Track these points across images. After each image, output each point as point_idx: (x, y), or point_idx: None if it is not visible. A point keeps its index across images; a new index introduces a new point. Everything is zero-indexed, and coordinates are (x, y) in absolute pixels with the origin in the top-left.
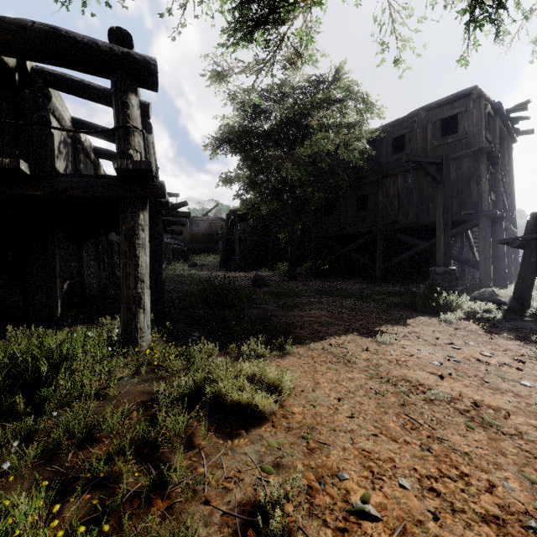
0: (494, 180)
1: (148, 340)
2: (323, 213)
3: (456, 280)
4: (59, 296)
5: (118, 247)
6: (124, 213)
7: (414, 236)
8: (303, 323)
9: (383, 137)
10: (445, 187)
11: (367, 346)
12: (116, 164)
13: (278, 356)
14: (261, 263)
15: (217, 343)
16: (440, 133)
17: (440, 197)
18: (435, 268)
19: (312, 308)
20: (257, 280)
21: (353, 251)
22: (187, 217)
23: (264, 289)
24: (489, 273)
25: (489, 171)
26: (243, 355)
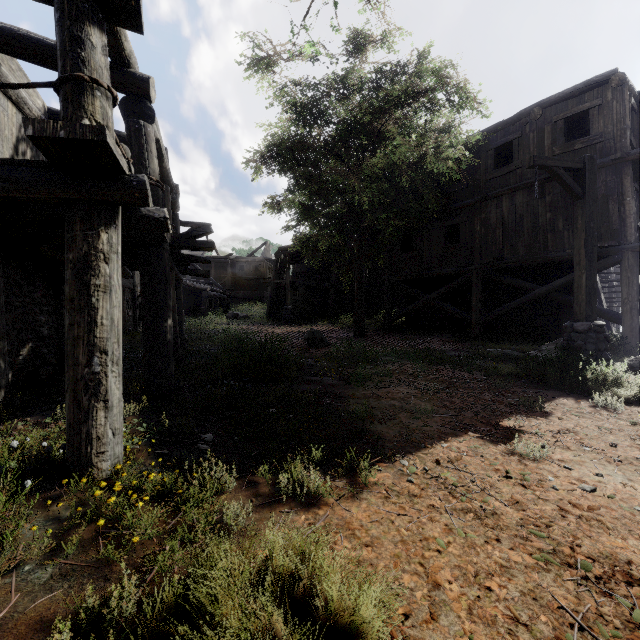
0: (639, 201)
1: (115, 456)
2: (399, 249)
3: (606, 341)
4: (5, 369)
5: (132, 293)
6: (71, 230)
7: (522, 278)
8: (382, 411)
9: (480, 146)
10: (588, 204)
11: (502, 465)
12: (30, 127)
13: (346, 494)
14: (318, 315)
15: (235, 467)
16: (562, 137)
17: (580, 219)
18: (573, 322)
19: (392, 382)
20: (312, 338)
21: (439, 299)
22: (210, 250)
23: (322, 350)
24: (638, 329)
25: (634, 187)
26: (282, 492)
